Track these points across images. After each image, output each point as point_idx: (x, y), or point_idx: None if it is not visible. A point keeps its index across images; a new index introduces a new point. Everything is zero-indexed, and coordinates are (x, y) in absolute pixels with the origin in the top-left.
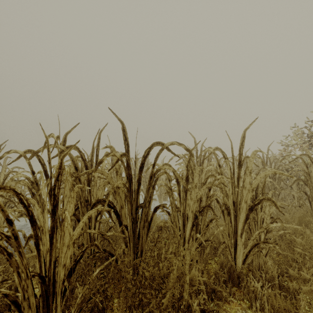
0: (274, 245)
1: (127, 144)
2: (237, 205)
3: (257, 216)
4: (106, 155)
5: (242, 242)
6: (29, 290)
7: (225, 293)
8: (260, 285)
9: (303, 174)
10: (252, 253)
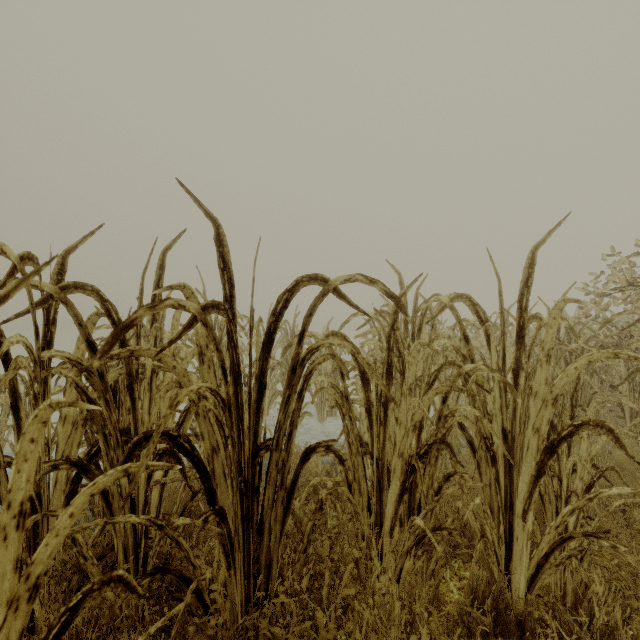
0: (613, 544)
1: (229, 279)
2: (513, 437)
3: (558, 464)
4: (149, 306)
5: (528, 531)
6: None
7: None
8: None
9: None
10: (554, 561)
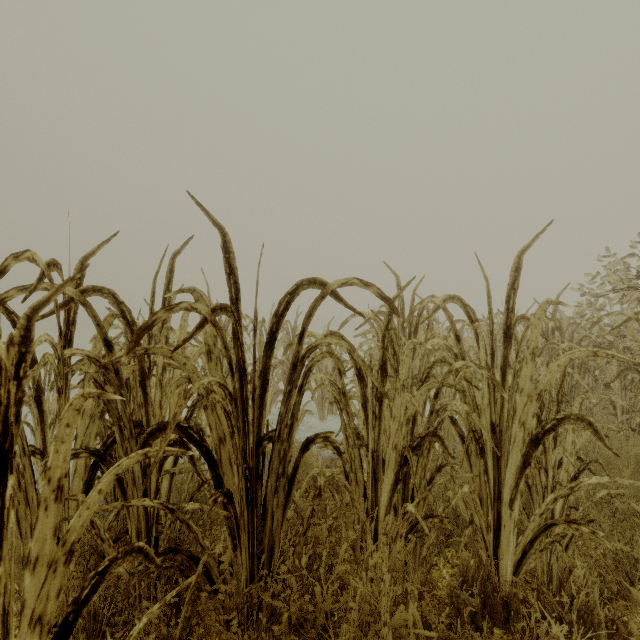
0: (592, 530)
1: (235, 283)
2: (501, 430)
3: (545, 457)
4: (166, 308)
5: (514, 519)
6: None
7: None
8: (564, 633)
9: None
10: (538, 547)
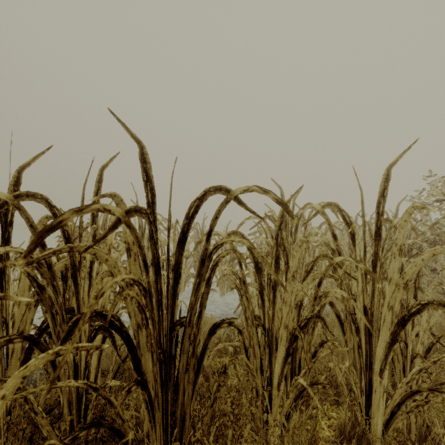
0: None
1: (151, 189)
2: (372, 312)
3: (404, 332)
4: (75, 209)
5: (384, 385)
6: None
7: None
8: None
9: None
10: (405, 409)
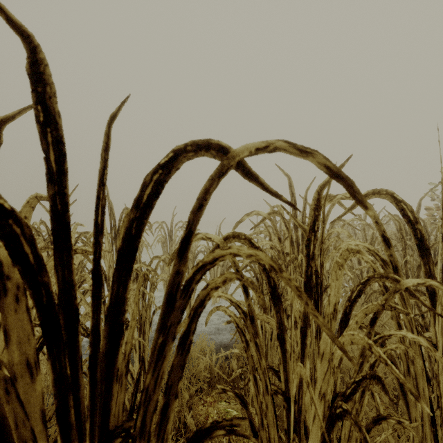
0: None
1: (56, 143)
2: None
3: None
4: None
5: None
6: None
7: None
8: None
9: None
10: None
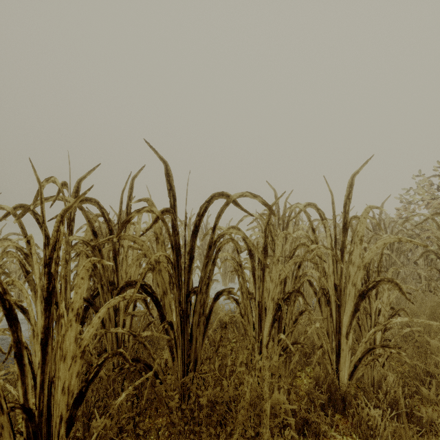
0: (398, 351)
1: (173, 195)
2: (341, 289)
3: (369, 306)
4: (137, 211)
5: (349, 345)
6: (4, 433)
7: (325, 427)
8: (378, 414)
9: (436, 243)
10: (364, 363)
